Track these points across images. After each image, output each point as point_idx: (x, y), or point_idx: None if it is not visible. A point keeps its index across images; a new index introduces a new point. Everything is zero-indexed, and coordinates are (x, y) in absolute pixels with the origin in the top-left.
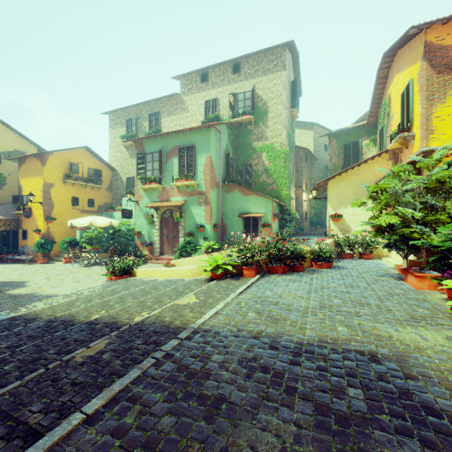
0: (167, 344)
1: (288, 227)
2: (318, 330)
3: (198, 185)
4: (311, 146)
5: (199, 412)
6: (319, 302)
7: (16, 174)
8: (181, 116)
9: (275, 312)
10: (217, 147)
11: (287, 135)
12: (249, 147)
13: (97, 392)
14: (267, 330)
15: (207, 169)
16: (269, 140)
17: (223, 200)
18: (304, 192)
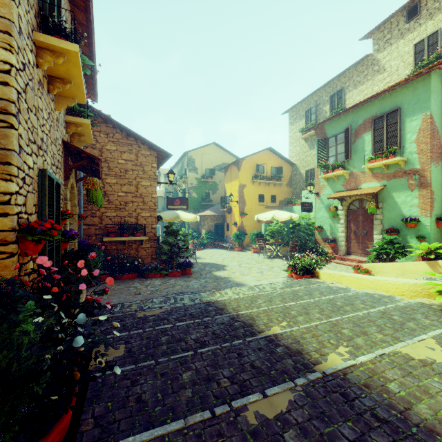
0: None
1: None
2: None
3: (406, 161)
4: None
5: None
6: None
7: (223, 181)
8: (374, 82)
9: None
10: None
11: None
12: None
13: None
14: None
15: (423, 135)
16: None
17: None
18: None
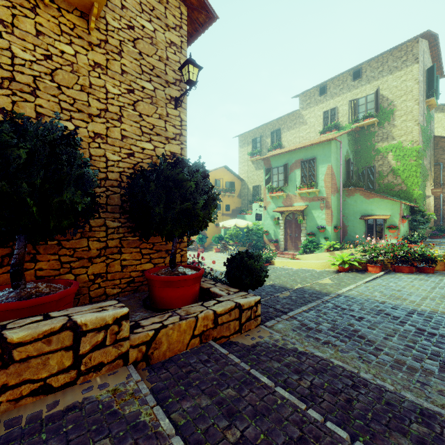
0: (324, 297)
1: (421, 228)
2: (432, 307)
3: (319, 192)
4: None
5: (352, 318)
6: (441, 295)
7: None
8: (300, 129)
9: (397, 295)
10: (337, 156)
11: (419, 131)
12: (372, 149)
13: (299, 307)
14: (389, 301)
15: (327, 177)
16: (396, 140)
17: (343, 203)
18: None
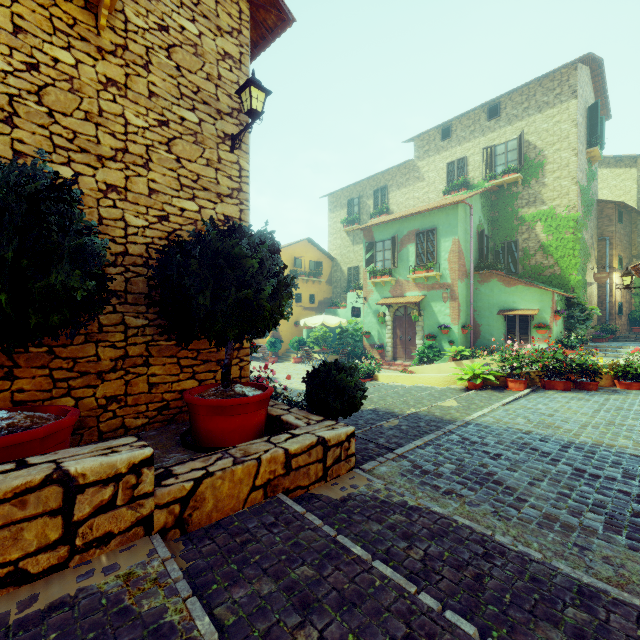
0: (447, 426)
1: (581, 328)
2: (595, 438)
3: (441, 276)
4: (631, 194)
5: (485, 456)
6: (607, 420)
7: None
8: (415, 188)
9: (547, 421)
10: (466, 226)
11: (578, 193)
12: (514, 217)
13: (412, 441)
14: (537, 431)
15: (453, 255)
16: (547, 204)
17: (475, 292)
18: (616, 271)
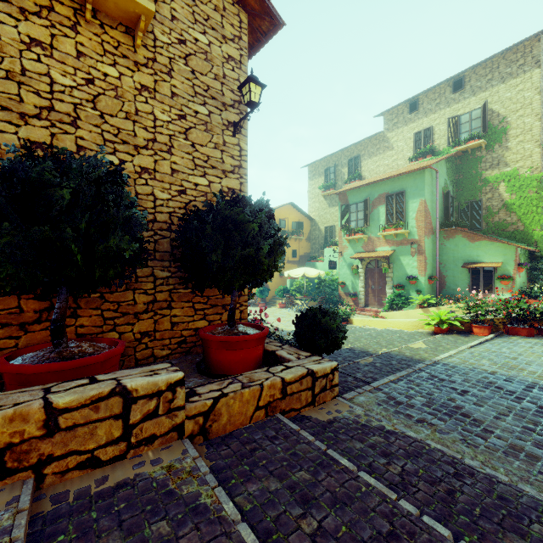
0: (417, 365)
1: None
2: None
3: (409, 233)
4: None
5: (453, 392)
6: None
7: None
8: (385, 156)
9: (511, 363)
10: (432, 189)
11: (541, 155)
12: (478, 178)
13: (385, 376)
14: (502, 372)
15: (420, 215)
16: (510, 166)
17: (440, 247)
18: None
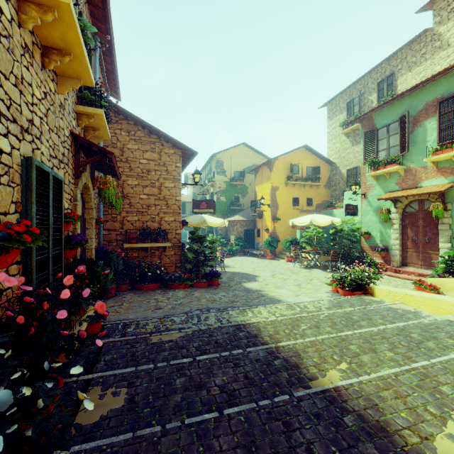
0: None
1: None
2: None
3: None
4: None
5: None
6: None
7: (253, 184)
8: (434, 60)
9: None
10: None
11: None
12: None
13: None
14: None
15: None
16: None
17: None
18: None
